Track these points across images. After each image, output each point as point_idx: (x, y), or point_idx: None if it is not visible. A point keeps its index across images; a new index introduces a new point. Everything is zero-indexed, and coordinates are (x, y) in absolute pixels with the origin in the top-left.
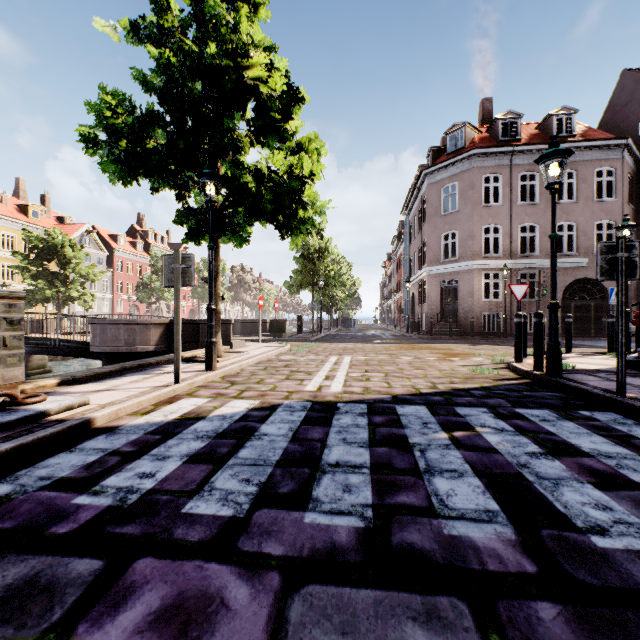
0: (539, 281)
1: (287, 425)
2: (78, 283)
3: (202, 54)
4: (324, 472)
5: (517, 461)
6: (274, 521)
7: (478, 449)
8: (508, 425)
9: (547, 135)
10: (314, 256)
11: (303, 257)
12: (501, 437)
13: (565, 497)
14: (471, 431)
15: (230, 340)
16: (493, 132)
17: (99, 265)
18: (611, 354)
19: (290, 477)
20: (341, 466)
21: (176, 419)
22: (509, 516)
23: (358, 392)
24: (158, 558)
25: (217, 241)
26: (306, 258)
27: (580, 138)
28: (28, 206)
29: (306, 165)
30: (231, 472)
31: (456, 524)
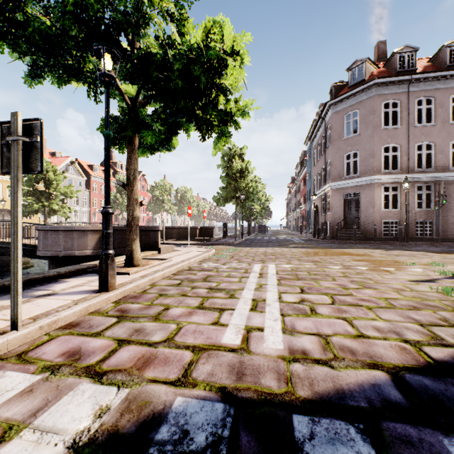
0: (439, 192)
1: None
2: (58, 199)
3: None
4: None
5: None
6: None
7: None
8: None
9: (440, 65)
10: (236, 175)
11: (228, 176)
12: None
13: None
14: None
15: (158, 246)
16: (390, 65)
17: (80, 187)
18: None
19: None
20: None
21: None
22: None
23: (316, 355)
24: None
25: (134, 143)
26: (230, 177)
27: None
28: None
29: (227, 36)
30: None
31: None
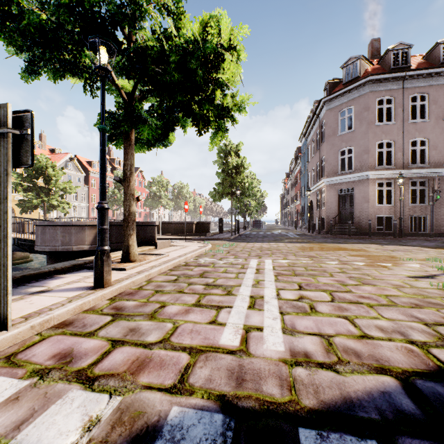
0: (433, 187)
1: None
2: (57, 194)
3: None
4: None
5: None
6: None
7: None
8: None
9: (434, 62)
10: (232, 171)
11: (224, 172)
12: None
13: None
14: None
15: (155, 241)
16: (384, 62)
17: (79, 183)
18: None
19: None
20: None
21: None
22: None
23: (319, 358)
24: None
25: (130, 138)
26: (226, 173)
27: None
28: None
29: (224, 29)
30: None
31: None
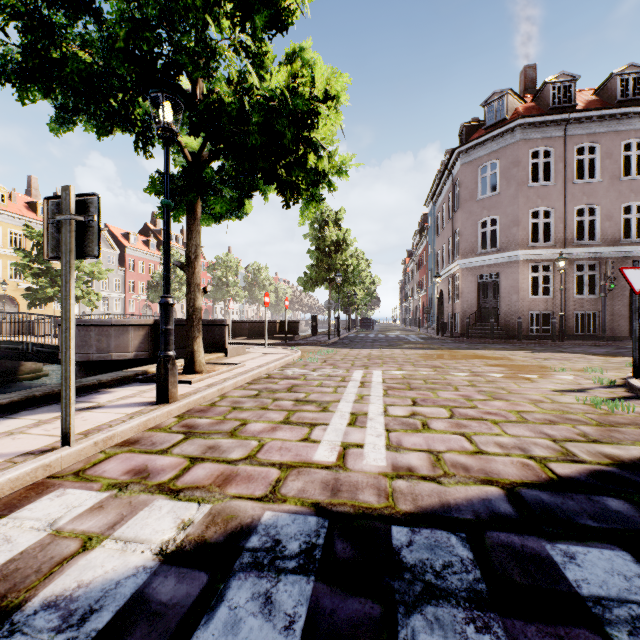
0: (605, 273)
1: None
2: (81, 281)
3: None
4: None
5: None
6: None
7: None
8: None
9: (608, 100)
10: (331, 249)
11: (318, 250)
12: None
13: None
14: None
15: (225, 346)
16: (541, 100)
17: (110, 264)
18: None
19: None
20: None
21: None
22: None
23: (424, 471)
24: None
25: (195, 210)
26: (322, 251)
27: None
28: (37, 203)
29: (319, 78)
30: None
31: None
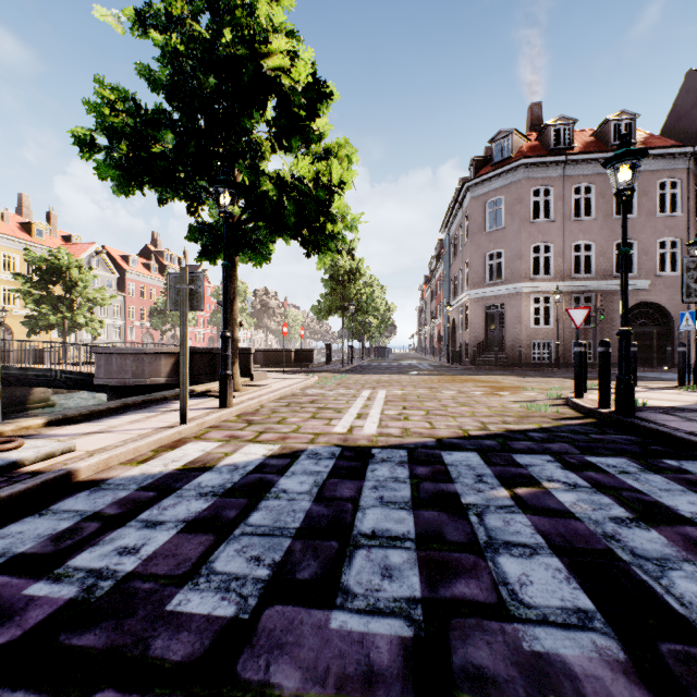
0: (596, 305)
1: (311, 478)
2: (85, 308)
3: (215, 42)
4: (357, 547)
5: (602, 531)
6: (289, 626)
7: (550, 513)
8: (581, 479)
9: (604, 143)
10: (344, 278)
11: (332, 279)
12: (576, 496)
13: (678, 588)
14: (537, 487)
15: (250, 371)
16: (543, 140)
17: (109, 289)
18: (683, 388)
19: (313, 554)
20: (378, 537)
21: (178, 470)
22: (609, 619)
23: (396, 434)
24: (121, 692)
25: (234, 260)
26: (335, 280)
27: (641, 146)
28: (32, 224)
29: (335, 171)
30: (237, 546)
31: (538, 633)
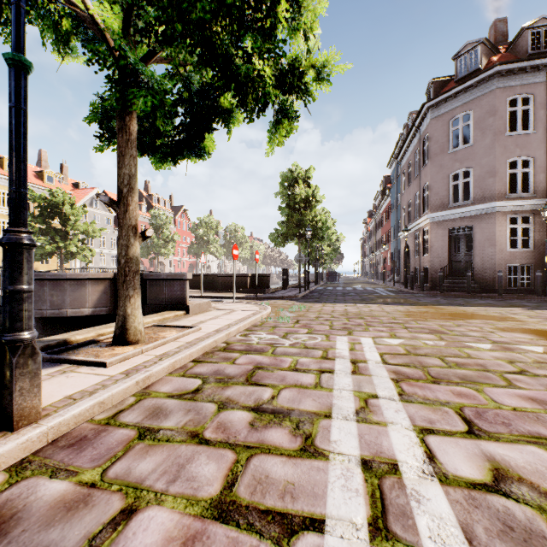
0: None
1: None
2: (76, 239)
3: None
4: None
5: None
6: None
7: None
8: None
9: None
10: (300, 205)
11: (289, 207)
12: None
13: None
14: None
15: (185, 302)
16: (517, 47)
17: (107, 225)
18: None
19: None
20: None
21: None
22: None
23: None
24: None
25: (128, 128)
26: (292, 208)
27: None
28: (44, 172)
29: None
30: None
31: None
